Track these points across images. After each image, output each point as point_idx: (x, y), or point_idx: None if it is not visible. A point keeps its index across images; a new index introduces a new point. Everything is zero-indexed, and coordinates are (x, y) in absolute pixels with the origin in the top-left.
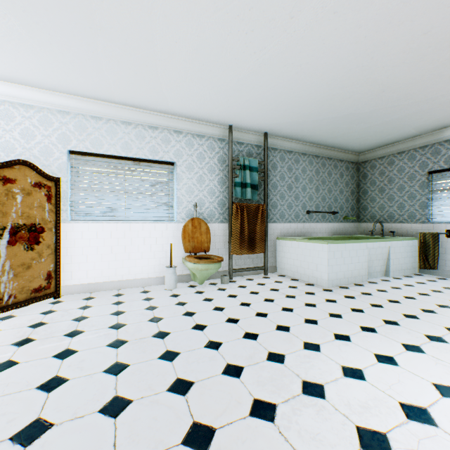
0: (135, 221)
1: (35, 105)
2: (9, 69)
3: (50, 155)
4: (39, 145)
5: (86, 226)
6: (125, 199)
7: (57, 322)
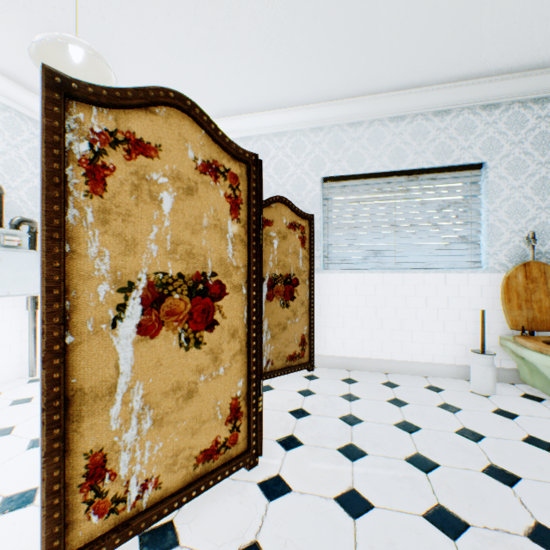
0: (409, 270)
1: (287, 130)
2: (266, 93)
3: (302, 188)
4: (291, 179)
5: (341, 278)
6: (394, 236)
7: (320, 415)
